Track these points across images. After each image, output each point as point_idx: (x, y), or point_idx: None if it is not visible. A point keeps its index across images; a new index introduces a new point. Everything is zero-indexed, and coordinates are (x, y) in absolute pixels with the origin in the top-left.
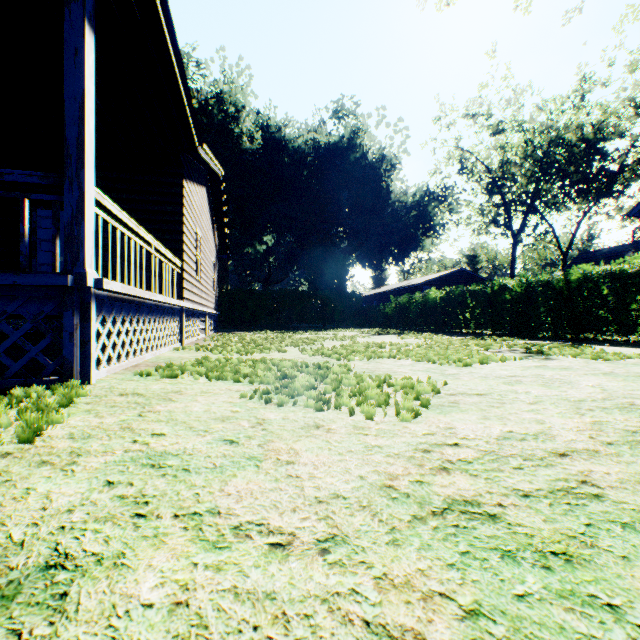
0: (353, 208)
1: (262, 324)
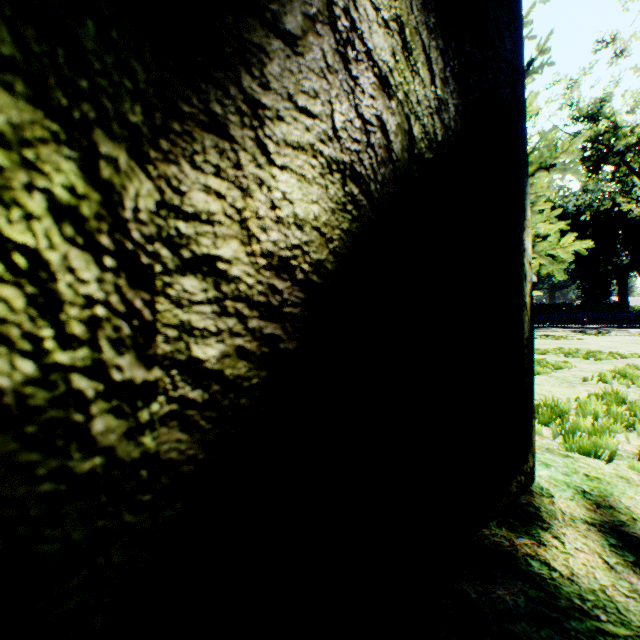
0: (624, 243)
1: (549, 322)
